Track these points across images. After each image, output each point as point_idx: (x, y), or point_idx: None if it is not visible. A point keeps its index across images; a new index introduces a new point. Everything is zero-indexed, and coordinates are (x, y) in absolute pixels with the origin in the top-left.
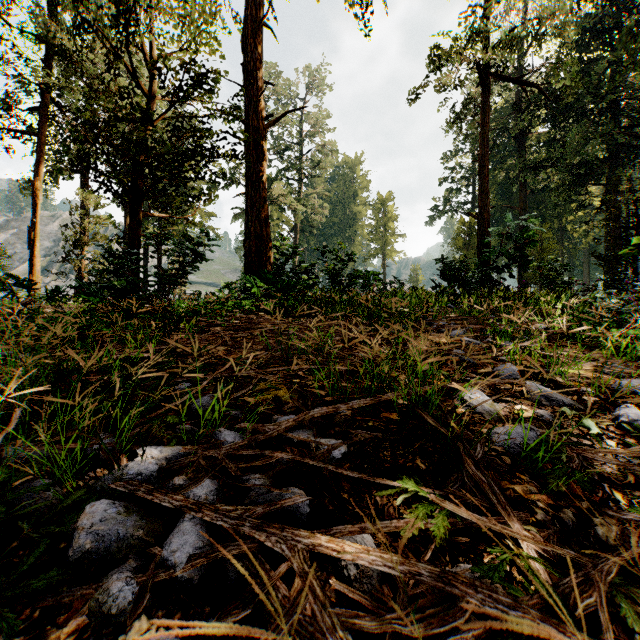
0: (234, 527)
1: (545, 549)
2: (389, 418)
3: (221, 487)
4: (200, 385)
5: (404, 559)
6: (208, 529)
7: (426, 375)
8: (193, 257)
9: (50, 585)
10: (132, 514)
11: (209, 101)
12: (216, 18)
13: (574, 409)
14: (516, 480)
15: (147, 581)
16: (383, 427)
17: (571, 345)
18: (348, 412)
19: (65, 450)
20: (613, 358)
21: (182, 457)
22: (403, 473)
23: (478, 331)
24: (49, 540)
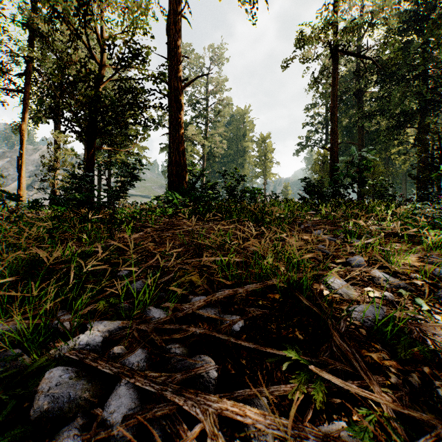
0: (159, 392)
1: (403, 412)
2: (274, 298)
3: (150, 354)
4: (135, 272)
5: (293, 423)
6: (139, 391)
7: (299, 264)
8: (131, 178)
9: (14, 440)
10: (81, 378)
11: (143, 68)
12: (148, 10)
13: (408, 290)
14: (372, 349)
15: (90, 438)
16: (269, 305)
17: (399, 241)
18: (243, 293)
19: (32, 326)
20: (431, 251)
21: (121, 330)
22: (286, 342)
23: (333, 231)
24: (16, 401)
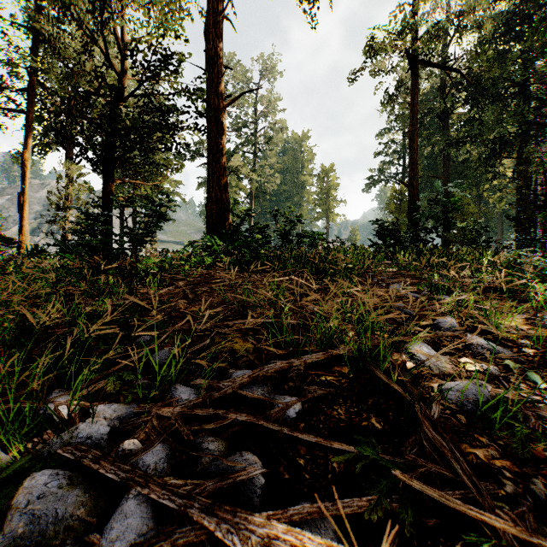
0: (181, 509)
1: (530, 540)
2: (341, 372)
3: (173, 451)
4: (160, 338)
5: None
6: (155, 506)
7: (372, 327)
8: (159, 218)
9: None
10: (75, 487)
11: (174, 81)
12: (180, 7)
13: (516, 362)
14: (475, 443)
15: None
16: (335, 382)
17: (500, 298)
18: (301, 366)
19: (14, 411)
20: (542, 311)
21: (136, 416)
22: (359, 433)
23: (414, 285)
24: None
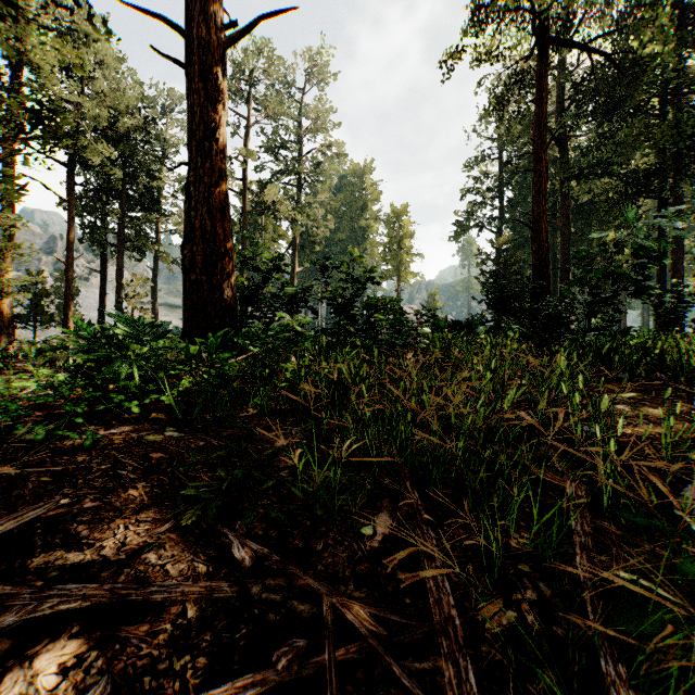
0: None
1: None
2: None
3: None
4: None
5: None
6: None
7: None
8: None
9: None
10: None
11: None
12: None
13: None
14: None
15: None
16: None
17: None
18: None
19: None
20: None
21: None
22: None
23: None
24: None
